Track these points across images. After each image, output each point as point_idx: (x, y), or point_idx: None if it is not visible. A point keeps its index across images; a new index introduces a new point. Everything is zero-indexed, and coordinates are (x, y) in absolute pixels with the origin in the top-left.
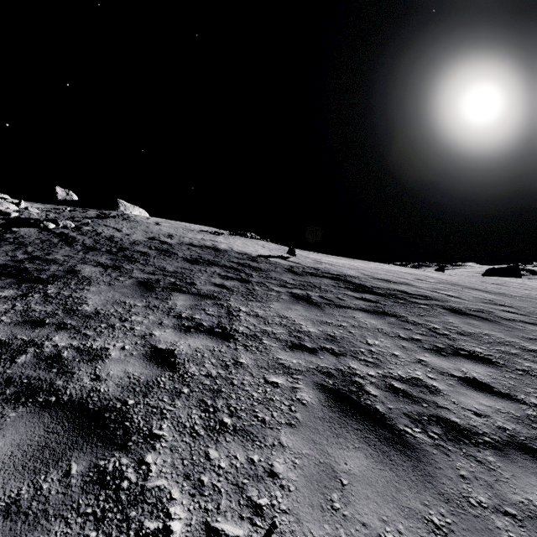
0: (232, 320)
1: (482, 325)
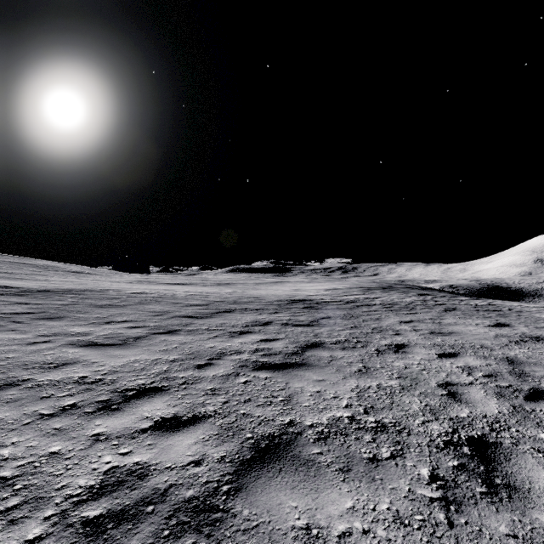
0: (7, 257)
1: (38, 260)
